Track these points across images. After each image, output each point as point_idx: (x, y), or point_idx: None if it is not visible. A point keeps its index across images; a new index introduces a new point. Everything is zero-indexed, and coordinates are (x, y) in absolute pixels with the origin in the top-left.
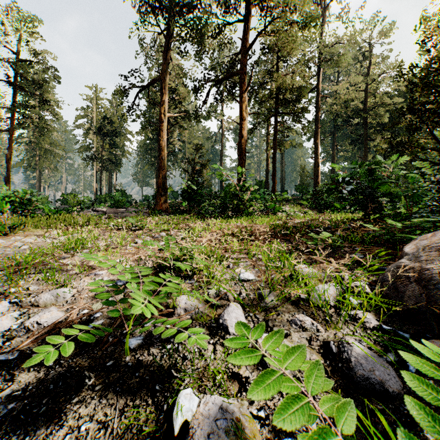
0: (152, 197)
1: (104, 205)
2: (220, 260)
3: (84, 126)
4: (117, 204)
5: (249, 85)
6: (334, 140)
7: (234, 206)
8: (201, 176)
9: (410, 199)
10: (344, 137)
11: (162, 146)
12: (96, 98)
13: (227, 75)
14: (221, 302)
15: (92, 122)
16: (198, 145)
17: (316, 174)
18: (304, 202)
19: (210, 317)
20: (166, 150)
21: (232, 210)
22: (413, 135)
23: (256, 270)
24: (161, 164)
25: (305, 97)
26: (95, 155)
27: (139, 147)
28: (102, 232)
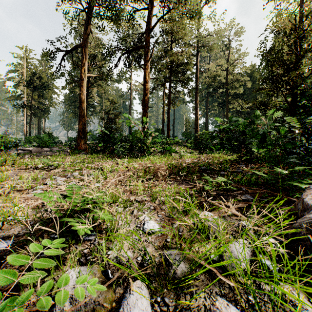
0: (74, 139)
1: (31, 145)
2: (124, 207)
3: (15, 79)
4: (43, 144)
5: (150, 56)
6: (207, 102)
7: (139, 148)
8: (114, 123)
9: (282, 147)
10: (213, 101)
11: (82, 98)
12: (26, 57)
13: (134, 47)
14: (122, 274)
15: (22, 76)
16: (112, 100)
17: (196, 125)
18: (189, 144)
19: (105, 308)
20: (86, 102)
21: (138, 150)
22: (272, 98)
23: (160, 217)
24: (81, 113)
25: (190, 70)
26: (26, 103)
27: (65, 99)
28: (17, 171)
